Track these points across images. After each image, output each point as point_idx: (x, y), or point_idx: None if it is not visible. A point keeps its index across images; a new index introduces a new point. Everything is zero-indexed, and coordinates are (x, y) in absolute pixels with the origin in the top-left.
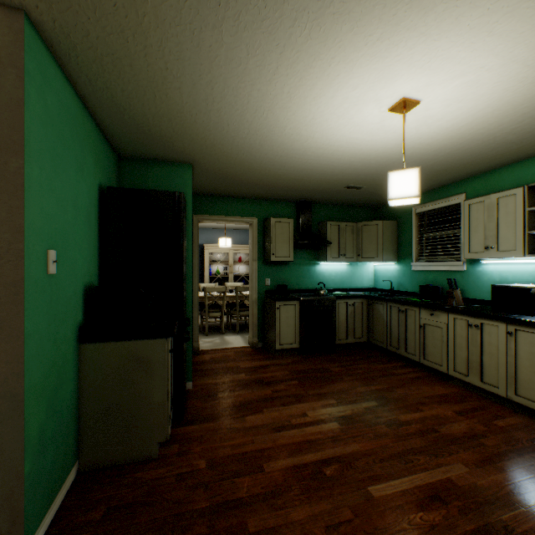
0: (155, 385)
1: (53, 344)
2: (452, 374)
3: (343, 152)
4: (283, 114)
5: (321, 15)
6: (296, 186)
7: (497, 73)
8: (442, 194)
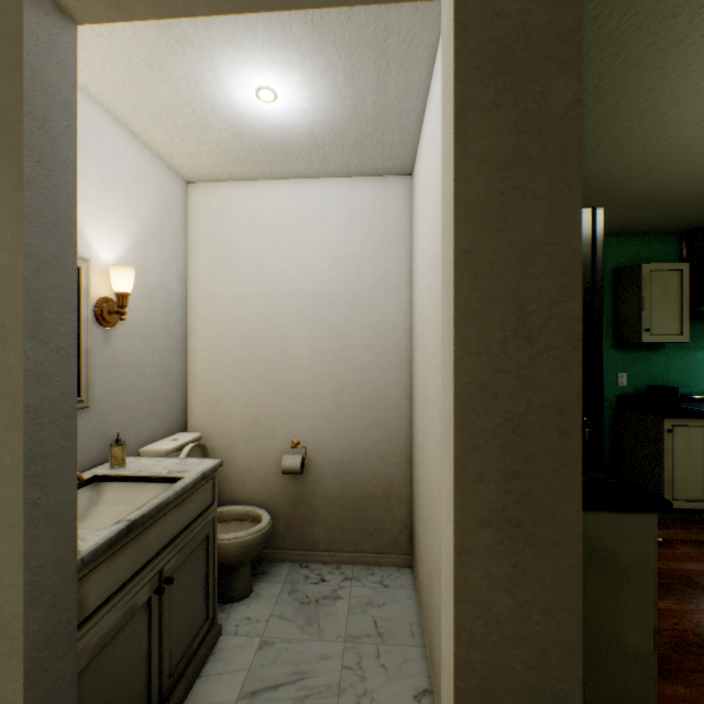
0: (625, 613)
1: None
2: None
3: None
4: None
5: None
6: None
7: None
8: None
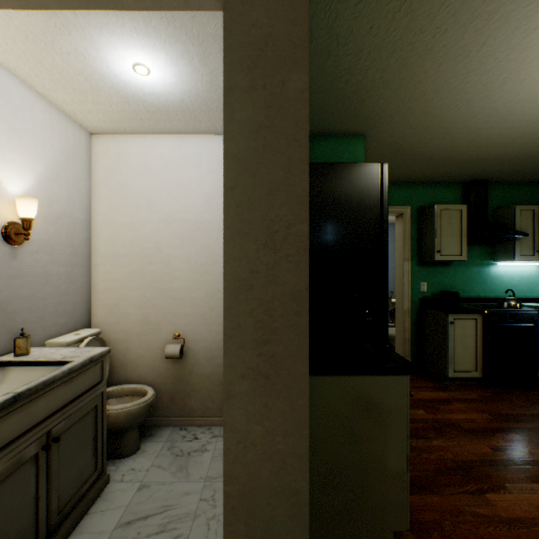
0: (388, 445)
1: None
2: None
3: None
4: None
5: None
6: (486, 157)
7: None
8: None
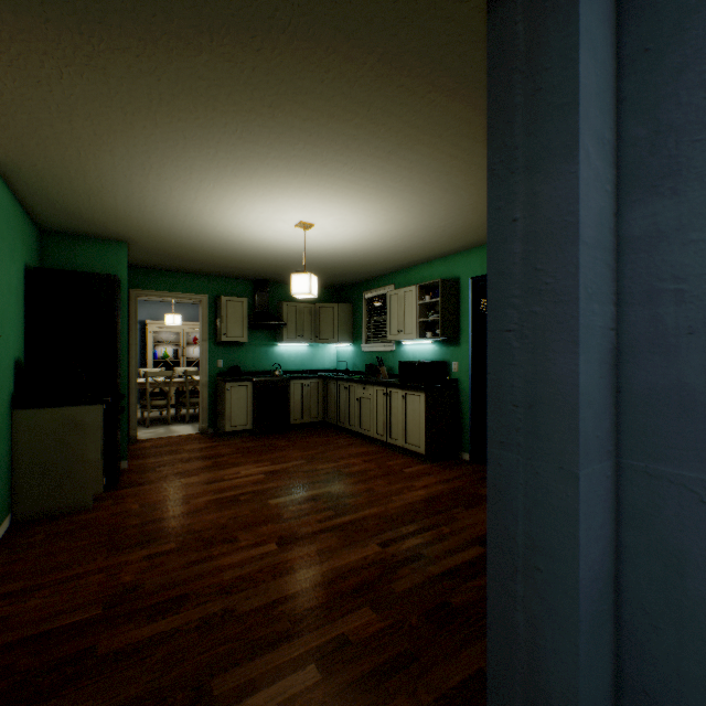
0: (90, 446)
1: None
2: (376, 436)
3: (276, 246)
4: (212, 220)
5: (219, 182)
6: (246, 267)
7: (354, 217)
8: (382, 283)
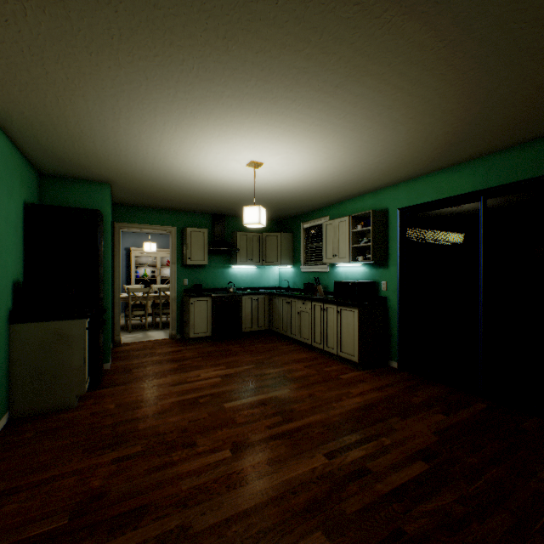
0: (74, 354)
1: None
2: (314, 344)
3: (231, 184)
4: (176, 161)
5: (180, 124)
6: (206, 203)
7: (298, 155)
8: (318, 215)
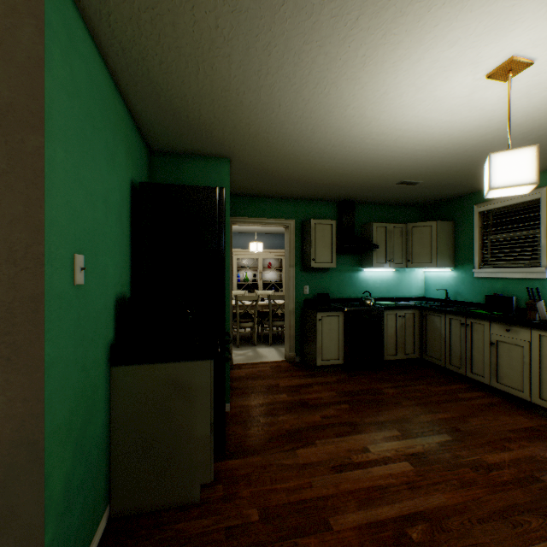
0: (196, 416)
1: (80, 371)
2: (537, 402)
3: (408, 138)
4: (349, 89)
5: None
6: (341, 183)
7: None
8: None
